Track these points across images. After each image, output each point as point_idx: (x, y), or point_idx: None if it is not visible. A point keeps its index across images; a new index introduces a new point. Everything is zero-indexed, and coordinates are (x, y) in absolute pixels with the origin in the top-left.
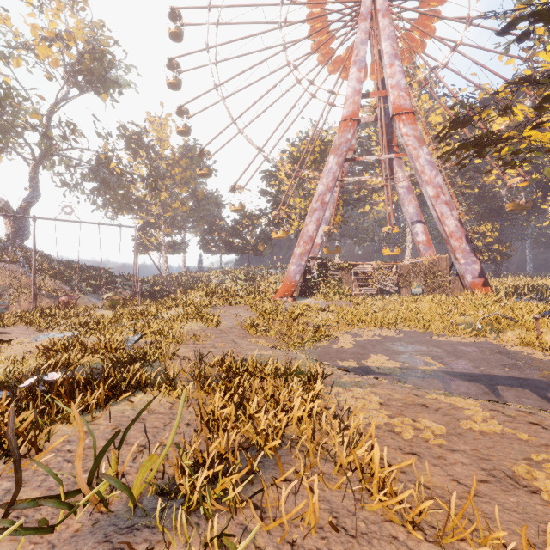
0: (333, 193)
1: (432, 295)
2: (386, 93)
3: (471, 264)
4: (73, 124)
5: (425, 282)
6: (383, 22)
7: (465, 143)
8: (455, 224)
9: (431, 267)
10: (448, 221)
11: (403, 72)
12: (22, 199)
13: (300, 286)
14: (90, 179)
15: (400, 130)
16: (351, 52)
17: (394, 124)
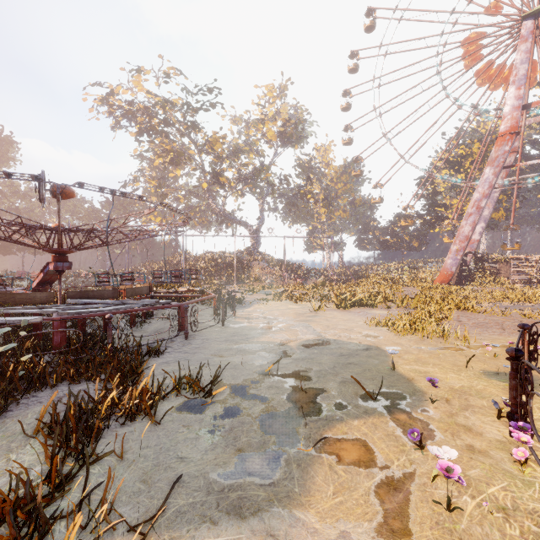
0: (493, 194)
1: None
2: None
3: None
4: (289, 176)
5: None
6: None
7: None
8: None
9: None
10: None
11: None
12: (257, 223)
13: (456, 276)
14: (285, 203)
15: None
16: (511, 69)
17: None
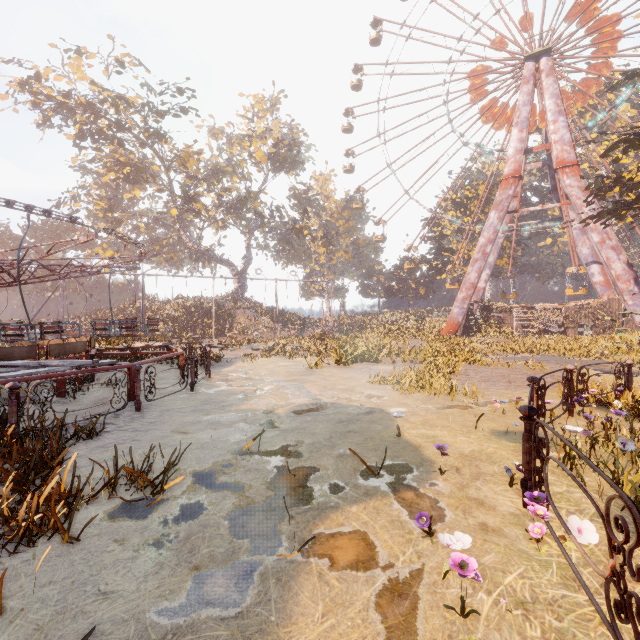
0: (497, 239)
1: (598, 335)
2: (550, 146)
3: (639, 305)
4: (282, 207)
5: (594, 323)
6: (547, 82)
7: (602, 211)
8: (621, 268)
9: (601, 309)
10: (614, 265)
11: (567, 127)
12: (243, 263)
13: (462, 327)
14: (278, 240)
15: (564, 182)
16: (515, 110)
17: (558, 176)
